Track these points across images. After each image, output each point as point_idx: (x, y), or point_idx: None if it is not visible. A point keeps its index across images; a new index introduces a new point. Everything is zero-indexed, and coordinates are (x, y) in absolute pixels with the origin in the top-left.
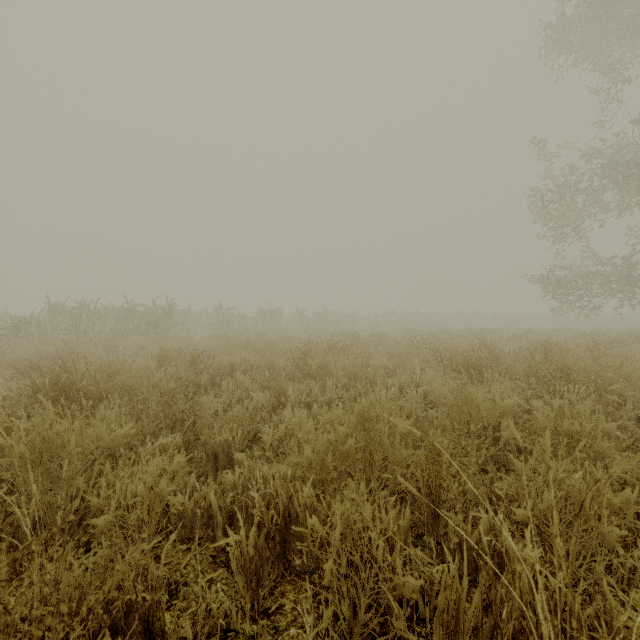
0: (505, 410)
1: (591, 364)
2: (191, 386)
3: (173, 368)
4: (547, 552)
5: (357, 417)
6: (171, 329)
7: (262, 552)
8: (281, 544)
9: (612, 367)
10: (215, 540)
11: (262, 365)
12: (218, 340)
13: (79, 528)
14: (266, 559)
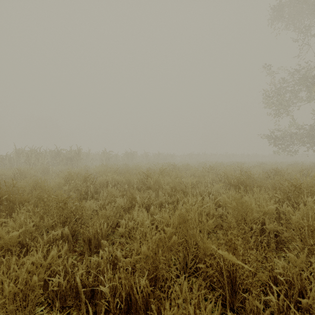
0: (269, 212)
1: (311, 182)
2: (83, 194)
3: (73, 184)
4: None
5: (178, 219)
6: (79, 162)
7: None
8: None
9: None
10: (80, 309)
11: (123, 182)
12: (102, 168)
13: None
14: None
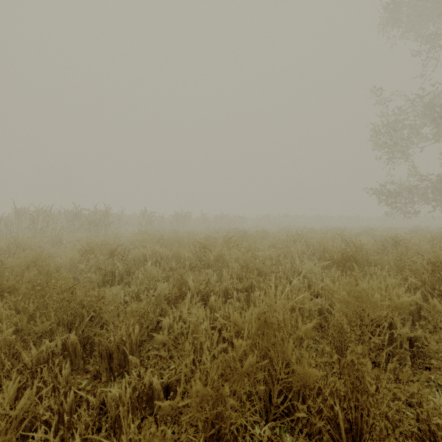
0: (402, 308)
1: None
2: (109, 275)
3: (93, 260)
4: None
5: (256, 323)
6: (107, 227)
7: None
8: None
9: None
10: None
11: (170, 256)
12: (139, 235)
13: None
14: None
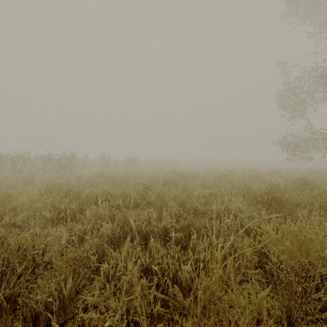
0: None
1: None
2: (63, 212)
3: (48, 199)
4: None
5: (201, 301)
6: (73, 169)
7: None
8: None
9: None
10: None
11: (117, 195)
12: (95, 176)
13: None
14: None
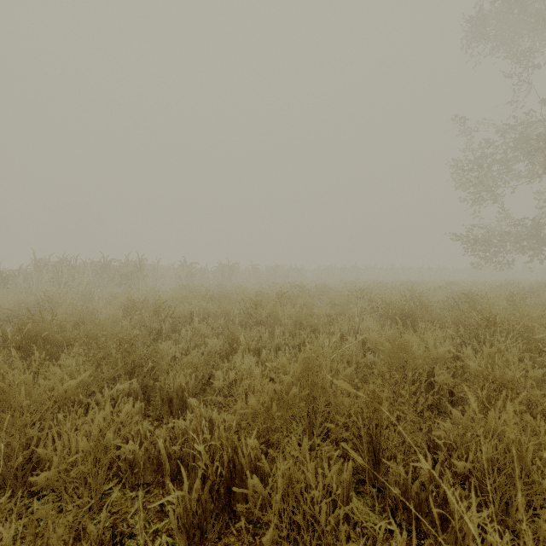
0: (439, 357)
1: (513, 313)
2: (154, 333)
3: (138, 316)
4: (485, 501)
5: (301, 366)
6: (142, 281)
7: (206, 505)
8: (226, 495)
9: (534, 317)
10: (164, 486)
11: (218, 313)
12: (181, 291)
13: (33, 475)
14: (210, 512)
